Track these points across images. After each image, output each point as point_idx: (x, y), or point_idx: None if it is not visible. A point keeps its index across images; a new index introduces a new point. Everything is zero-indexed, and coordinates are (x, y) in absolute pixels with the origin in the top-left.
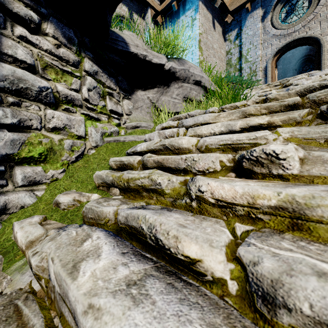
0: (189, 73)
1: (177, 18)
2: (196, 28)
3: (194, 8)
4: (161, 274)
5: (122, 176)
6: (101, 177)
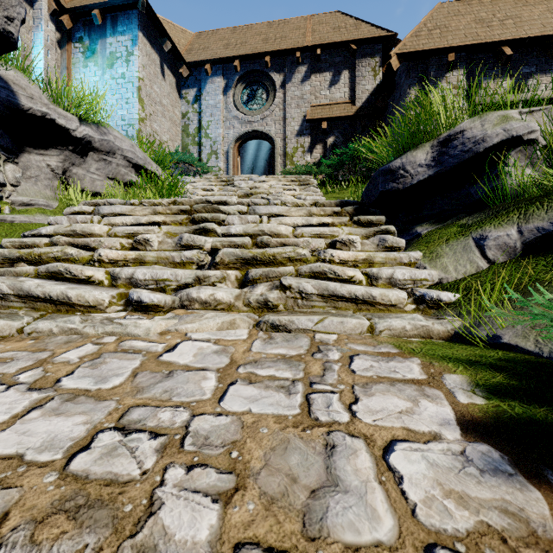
0: (114, 145)
1: (101, 35)
2: (134, 69)
3: (131, 38)
4: (73, 283)
5: (33, 251)
6: (1, 254)
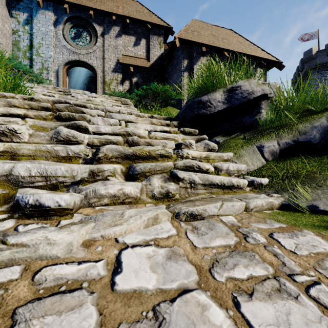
0: None
1: None
2: None
3: None
4: None
5: None
6: None
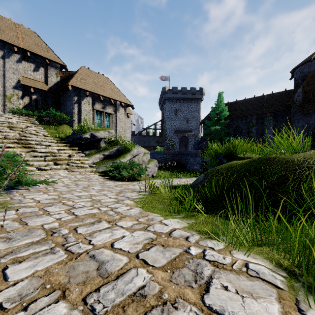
0: None
1: None
2: None
3: None
4: None
5: None
6: None
